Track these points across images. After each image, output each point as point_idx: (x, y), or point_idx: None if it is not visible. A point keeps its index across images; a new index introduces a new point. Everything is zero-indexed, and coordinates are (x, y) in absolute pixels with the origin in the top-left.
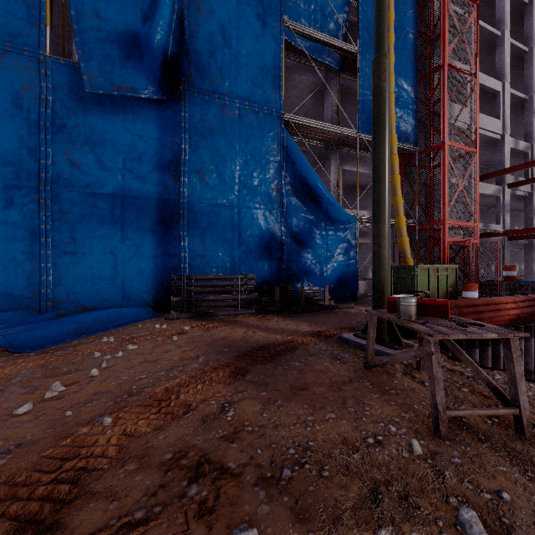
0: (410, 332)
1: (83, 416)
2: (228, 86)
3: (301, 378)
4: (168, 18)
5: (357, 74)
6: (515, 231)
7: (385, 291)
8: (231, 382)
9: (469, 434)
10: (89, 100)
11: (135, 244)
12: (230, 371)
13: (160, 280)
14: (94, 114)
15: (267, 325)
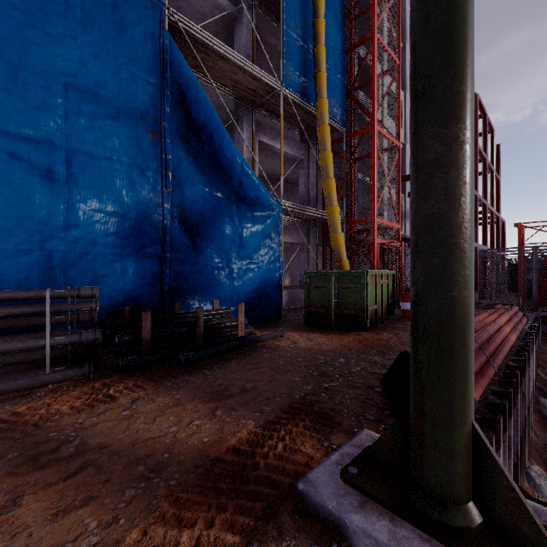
0: None
1: None
2: None
3: None
4: None
5: (280, 4)
6: None
7: (469, 353)
8: None
9: None
10: None
11: None
12: None
13: None
14: None
15: (92, 432)
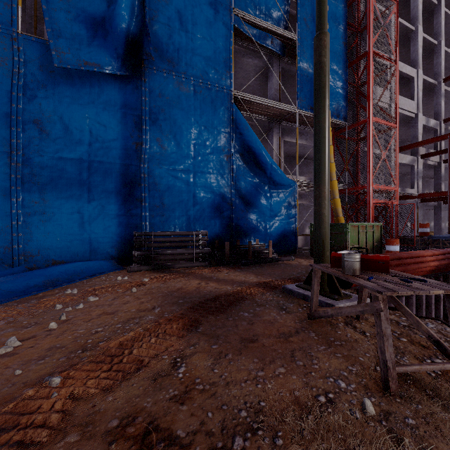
0: (346, 282)
1: (32, 375)
2: (184, 65)
3: (250, 329)
4: (130, 3)
5: (296, 58)
6: (427, 194)
7: (325, 246)
8: (184, 334)
9: (416, 389)
10: (58, 74)
11: (101, 204)
12: (183, 323)
13: (124, 236)
14: (62, 87)
15: (218, 276)
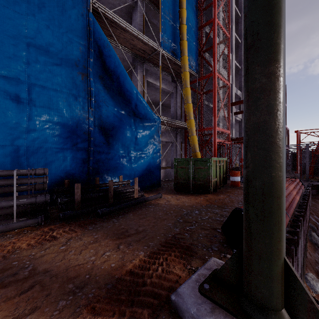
0: None
1: None
2: None
3: None
4: None
5: None
6: (242, 138)
7: (283, 212)
8: None
9: None
10: None
11: None
12: None
13: None
14: None
15: (40, 261)
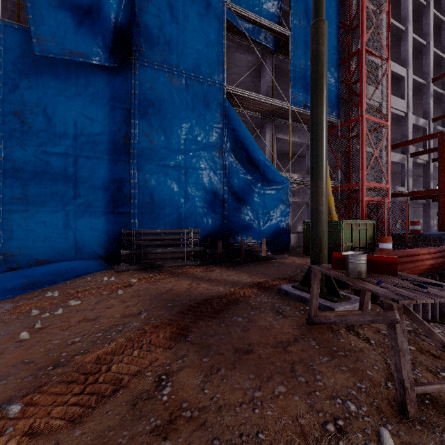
0: (344, 283)
1: None
2: (175, 58)
3: (245, 337)
4: None
5: (289, 54)
6: (418, 192)
7: (323, 245)
8: (171, 345)
9: (436, 411)
10: (41, 64)
11: (87, 201)
12: (171, 331)
13: (112, 234)
14: (46, 78)
15: (210, 276)
